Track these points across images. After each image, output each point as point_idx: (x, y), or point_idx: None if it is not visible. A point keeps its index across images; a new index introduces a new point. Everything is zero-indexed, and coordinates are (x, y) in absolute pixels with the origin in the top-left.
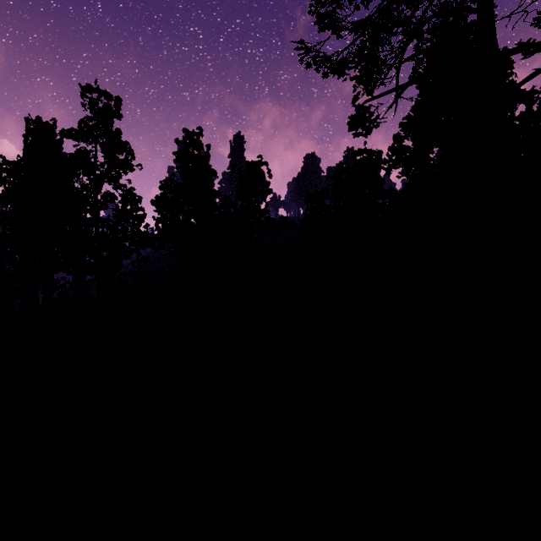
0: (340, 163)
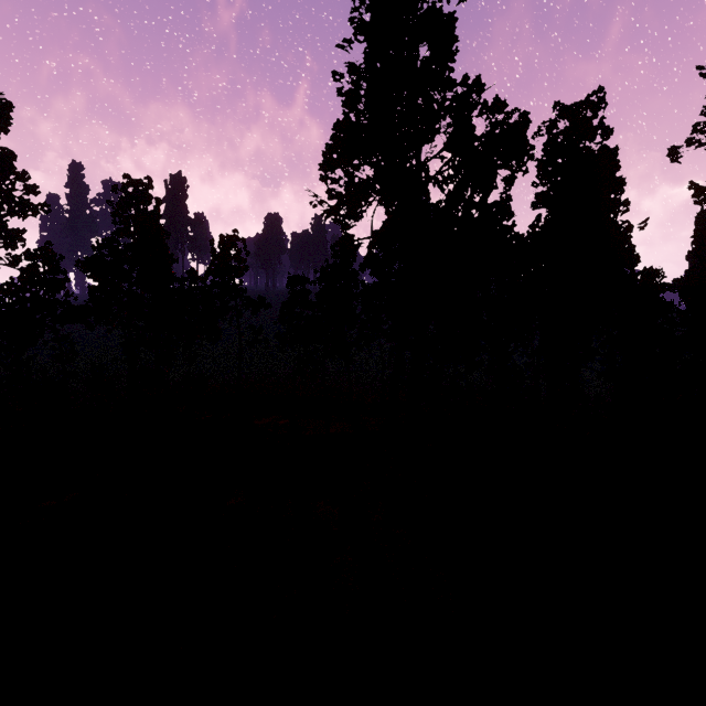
0: (326, 260)
